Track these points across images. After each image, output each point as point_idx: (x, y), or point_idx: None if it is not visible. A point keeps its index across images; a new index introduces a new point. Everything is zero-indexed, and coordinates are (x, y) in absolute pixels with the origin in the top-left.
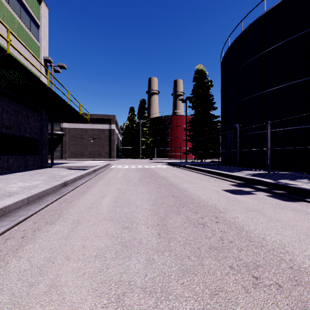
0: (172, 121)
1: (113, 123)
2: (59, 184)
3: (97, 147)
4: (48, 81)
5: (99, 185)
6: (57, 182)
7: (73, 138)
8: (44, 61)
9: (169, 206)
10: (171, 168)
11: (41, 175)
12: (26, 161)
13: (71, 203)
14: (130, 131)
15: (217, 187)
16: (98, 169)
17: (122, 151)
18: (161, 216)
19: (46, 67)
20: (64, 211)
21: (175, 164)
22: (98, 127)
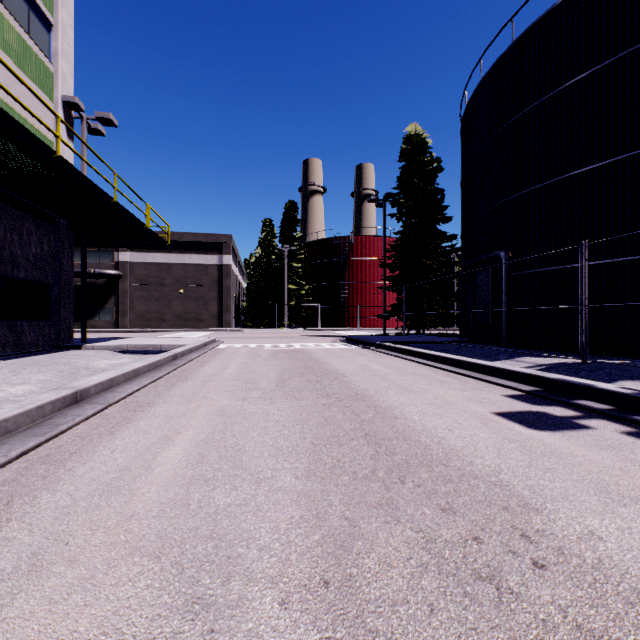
0: (353, 248)
1: (228, 252)
2: (56, 399)
3: (193, 302)
4: (58, 142)
5: (170, 399)
6: (51, 395)
7: (142, 285)
8: (63, 106)
9: (359, 479)
10: (354, 350)
11: (43, 368)
12: (18, 335)
13: (63, 465)
14: (263, 271)
15: (476, 403)
16: (185, 354)
17: (247, 313)
18: (334, 529)
19: (68, 119)
20: (16, 505)
21: (361, 341)
22: (194, 260)
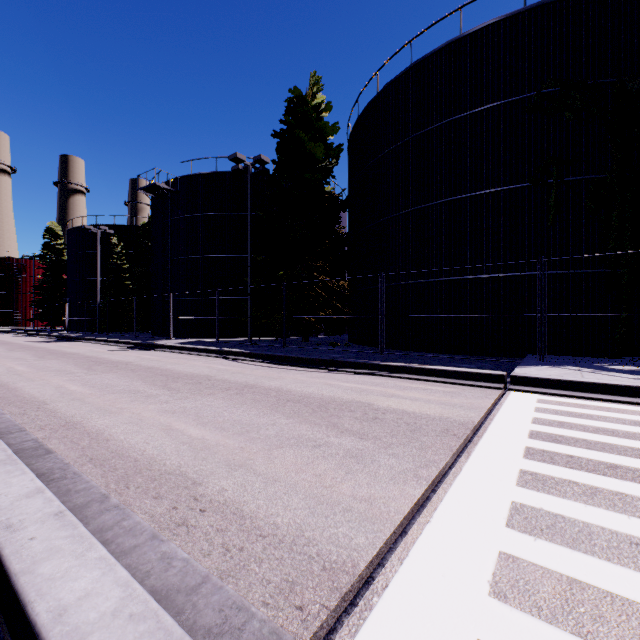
0: (27, 268)
1: None
2: None
3: None
4: None
5: None
6: None
7: None
8: None
9: None
10: None
11: None
12: None
13: None
14: None
15: (8, 336)
16: None
17: None
18: None
19: None
20: None
21: (6, 331)
22: None
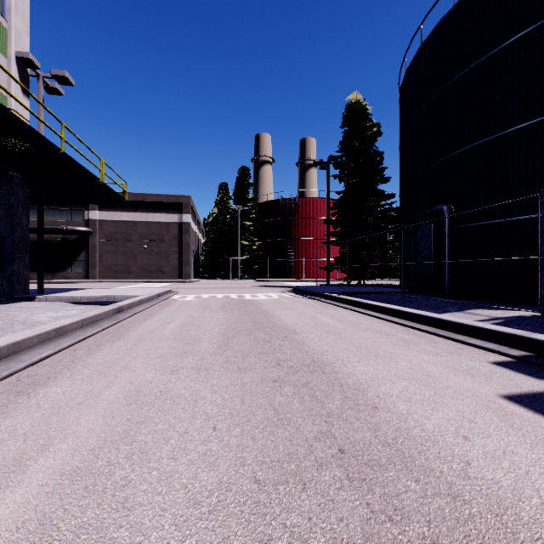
0: (298, 208)
1: (187, 211)
2: None
3: (156, 256)
4: None
5: (80, 371)
6: None
7: (110, 240)
8: (17, 62)
9: None
10: (302, 300)
11: None
12: None
13: None
14: (219, 228)
15: (468, 377)
16: (133, 306)
17: (204, 266)
18: None
19: (23, 76)
20: None
21: (307, 291)
22: (157, 218)
